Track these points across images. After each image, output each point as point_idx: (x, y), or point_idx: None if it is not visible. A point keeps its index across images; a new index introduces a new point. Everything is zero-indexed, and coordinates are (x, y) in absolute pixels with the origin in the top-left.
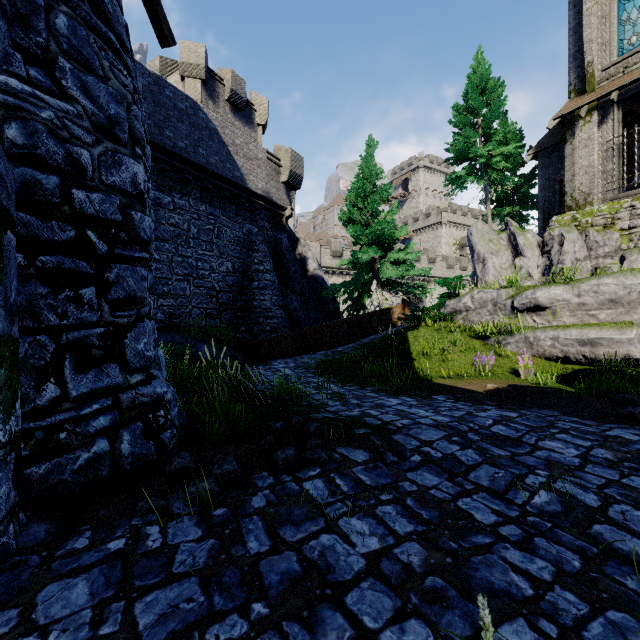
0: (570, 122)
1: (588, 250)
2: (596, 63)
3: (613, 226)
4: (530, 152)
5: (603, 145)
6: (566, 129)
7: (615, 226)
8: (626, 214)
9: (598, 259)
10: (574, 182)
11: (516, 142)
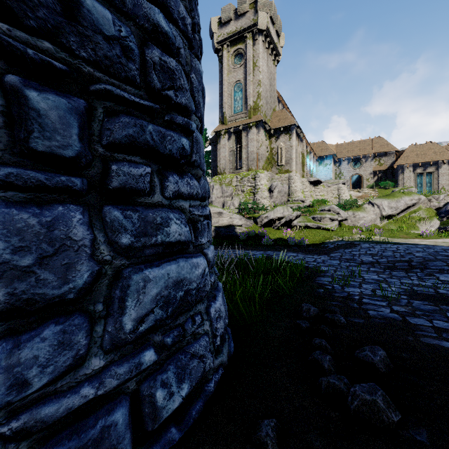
0: (219, 135)
1: (222, 193)
2: (227, 113)
3: (231, 184)
4: (208, 142)
5: (229, 149)
6: (218, 138)
7: (232, 184)
8: (235, 180)
9: (225, 198)
10: (220, 162)
11: (204, 135)
